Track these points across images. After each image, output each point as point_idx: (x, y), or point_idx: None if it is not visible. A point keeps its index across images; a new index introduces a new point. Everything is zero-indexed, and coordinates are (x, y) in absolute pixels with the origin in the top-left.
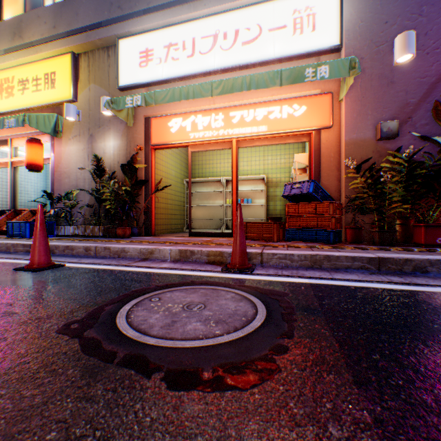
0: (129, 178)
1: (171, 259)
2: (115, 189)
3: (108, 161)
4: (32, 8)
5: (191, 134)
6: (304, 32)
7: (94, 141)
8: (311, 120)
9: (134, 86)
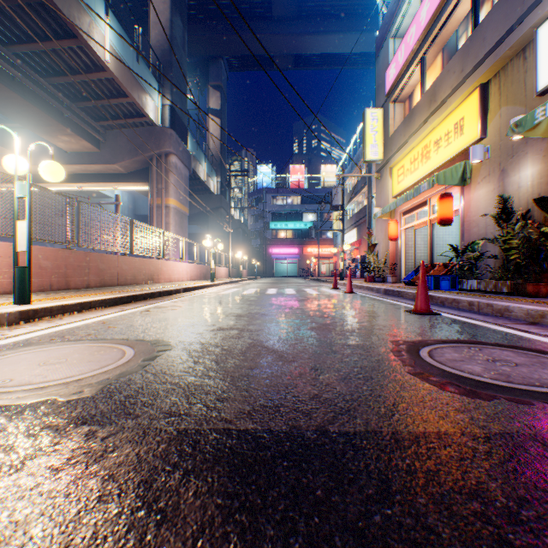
0: (547, 215)
1: None
2: (523, 233)
3: (522, 197)
4: (444, 64)
5: None
6: None
7: (503, 177)
8: None
9: None
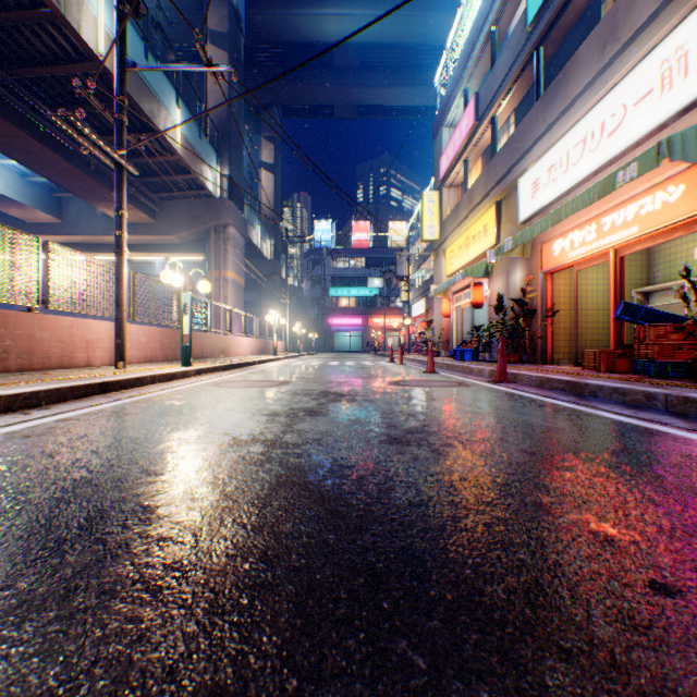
0: (520, 309)
1: (487, 376)
2: (506, 321)
3: (515, 293)
4: (481, 169)
5: (568, 254)
6: (672, 85)
7: (507, 276)
8: (689, 202)
9: (527, 219)
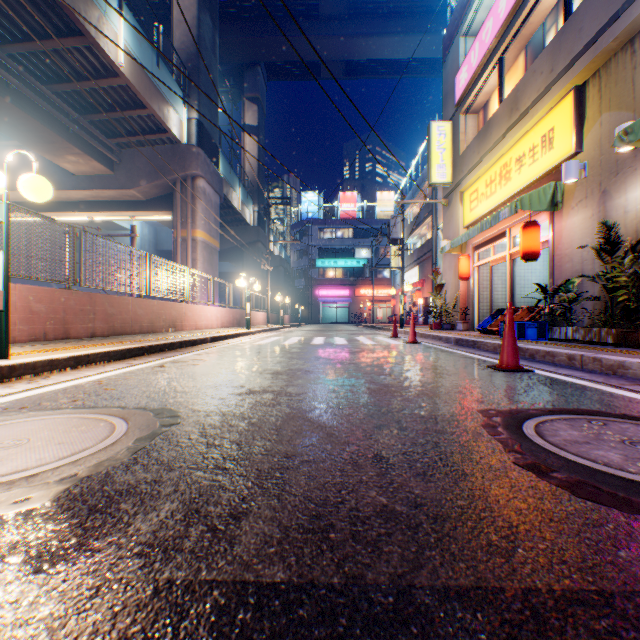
0: None
1: None
2: (634, 268)
3: (629, 224)
4: (528, 65)
5: None
6: None
7: (605, 200)
8: None
9: None
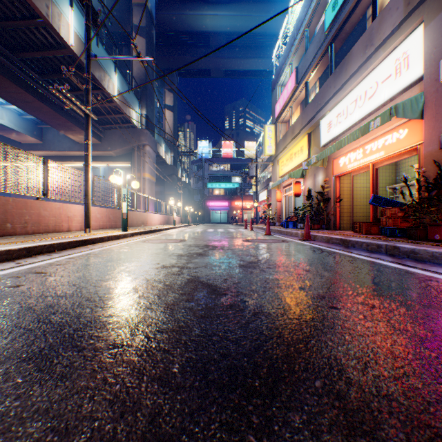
0: (321, 198)
1: (300, 237)
2: (313, 204)
3: (319, 188)
4: (300, 113)
5: (347, 165)
6: (401, 73)
7: (314, 178)
8: (410, 139)
9: (325, 144)
